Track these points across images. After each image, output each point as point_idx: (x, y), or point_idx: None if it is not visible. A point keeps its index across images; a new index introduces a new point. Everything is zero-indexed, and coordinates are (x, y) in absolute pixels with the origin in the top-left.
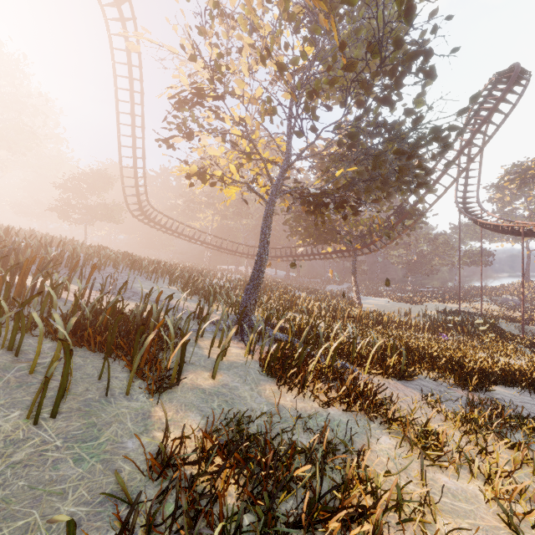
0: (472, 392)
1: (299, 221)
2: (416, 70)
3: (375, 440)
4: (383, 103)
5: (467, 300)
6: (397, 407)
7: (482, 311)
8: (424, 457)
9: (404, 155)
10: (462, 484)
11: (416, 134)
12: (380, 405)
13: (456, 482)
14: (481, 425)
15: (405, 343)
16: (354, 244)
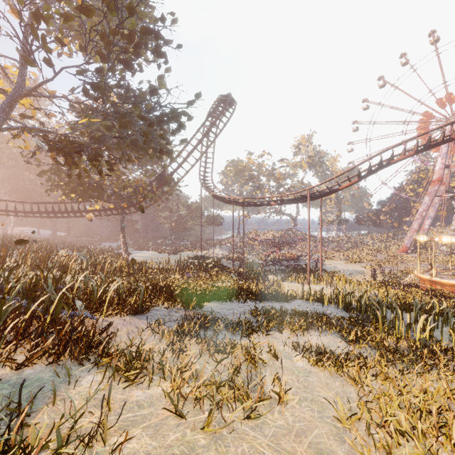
0: (193, 310)
1: (60, 175)
2: (152, 49)
3: (76, 383)
4: (125, 66)
5: (207, 248)
6: (122, 340)
7: (215, 255)
8: (125, 381)
9: (146, 120)
10: (153, 390)
11: (161, 110)
12: (99, 344)
13: (147, 392)
14: (187, 334)
15: (155, 283)
16: (122, 203)
